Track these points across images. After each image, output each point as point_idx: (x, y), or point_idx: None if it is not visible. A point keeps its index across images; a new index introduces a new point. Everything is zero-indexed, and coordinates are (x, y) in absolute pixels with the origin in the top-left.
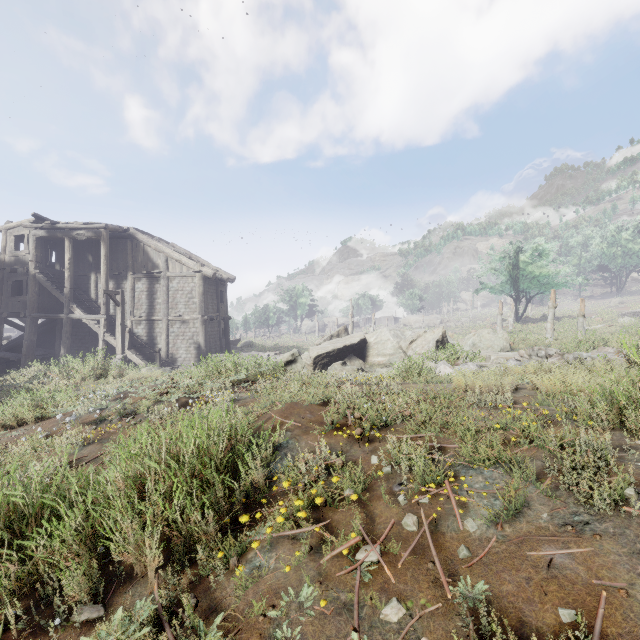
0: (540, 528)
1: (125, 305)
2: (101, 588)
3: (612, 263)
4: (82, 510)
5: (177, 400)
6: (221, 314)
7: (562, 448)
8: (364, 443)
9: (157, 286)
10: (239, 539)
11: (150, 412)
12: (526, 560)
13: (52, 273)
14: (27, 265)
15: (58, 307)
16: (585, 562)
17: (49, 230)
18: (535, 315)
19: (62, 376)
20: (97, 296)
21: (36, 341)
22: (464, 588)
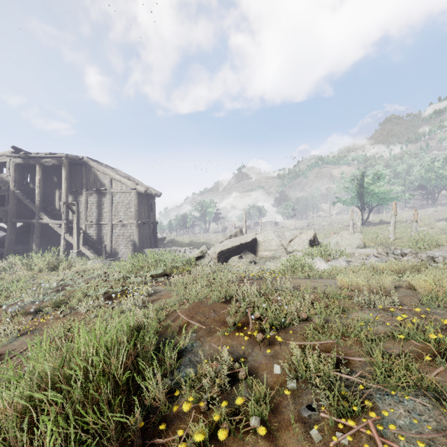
0: None
1: (81, 213)
2: None
3: (428, 183)
4: None
5: (105, 292)
6: (151, 220)
7: None
8: (264, 345)
9: (104, 199)
10: None
11: (79, 304)
12: None
13: (27, 190)
14: (8, 184)
15: (32, 215)
16: None
17: (24, 158)
18: (374, 220)
19: (24, 268)
20: (60, 207)
21: (16, 239)
22: None
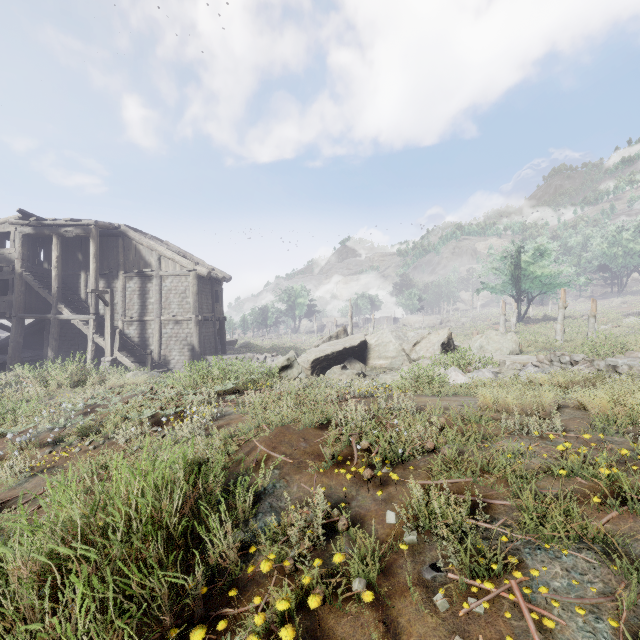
0: None
1: (116, 305)
2: None
3: (613, 263)
4: None
5: (151, 416)
6: (216, 314)
7: None
8: (374, 486)
9: (149, 285)
10: None
11: (116, 432)
12: None
13: (40, 272)
14: (13, 263)
15: (46, 307)
16: None
17: (36, 227)
18: (536, 315)
19: (36, 383)
20: (87, 296)
21: (24, 342)
22: None
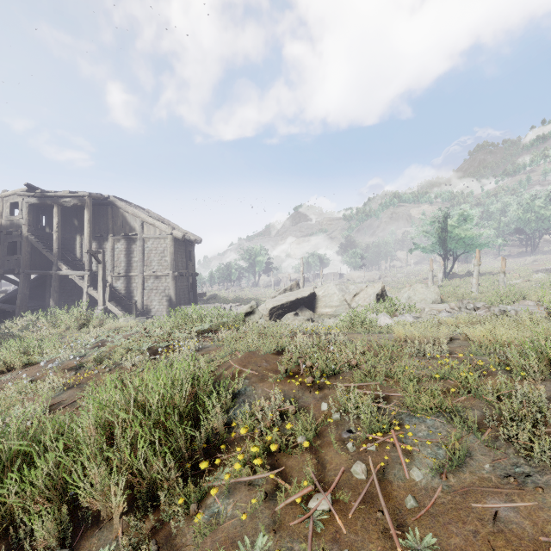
0: (483, 479)
1: (106, 263)
2: (69, 533)
3: (527, 226)
4: (53, 457)
5: (148, 348)
6: (189, 271)
7: (498, 398)
8: (315, 390)
9: (134, 246)
10: (199, 485)
11: (124, 359)
12: (472, 512)
13: (43, 235)
14: (21, 228)
15: (48, 265)
16: (530, 516)
17: (40, 198)
18: (461, 271)
19: (49, 326)
20: (82, 255)
21: (29, 294)
22: (413, 540)
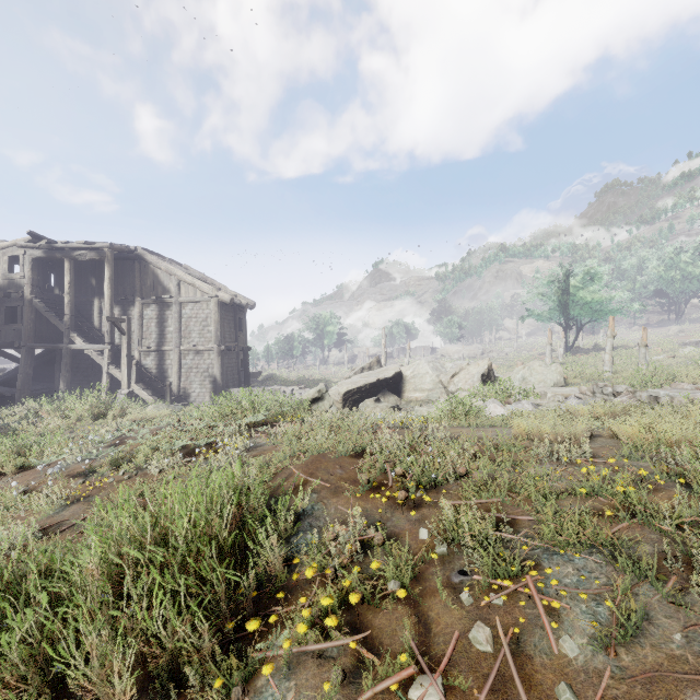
0: (675, 658)
1: (132, 334)
2: None
3: (671, 288)
4: (33, 615)
5: (182, 447)
6: (240, 344)
7: (676, 526)
8: (409, 509)
9: (168, 313)
10: (245, 659)
11: (149, 463)
12: None
13: (50, 298)
14: (22, 289)
15: (57, 336)
16: None
17: (47, 250)
18: (586, 345)
19: (55, 416)
20: (101, 324)
21: (33, 374)
22: None
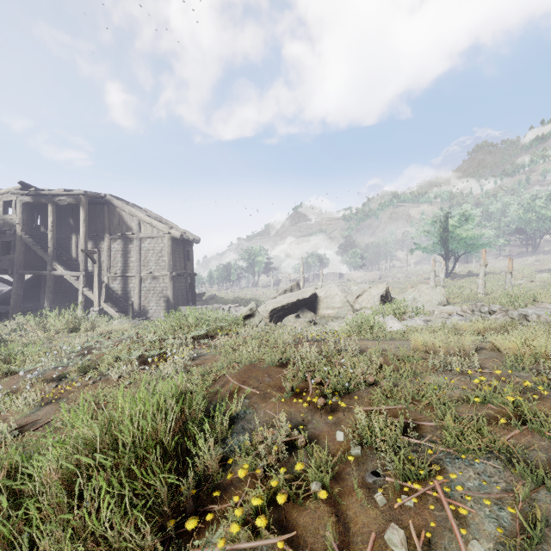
0: None
1: (102, 263)
2: None
3: (528, 226)
4: None
5: (138, 356)
6: (188, 271)
7: None
8: (326, 412)
9: (131, 246)
10: None
11: (110, 370)
12: None
13: (37, 234)
14: (14, 227)
15: (43, 265)
16: None
17: (34, 196)
18: (462, 271)
19: (38, 329)
20: (77, 255)
21: (23, 295)
22: None
